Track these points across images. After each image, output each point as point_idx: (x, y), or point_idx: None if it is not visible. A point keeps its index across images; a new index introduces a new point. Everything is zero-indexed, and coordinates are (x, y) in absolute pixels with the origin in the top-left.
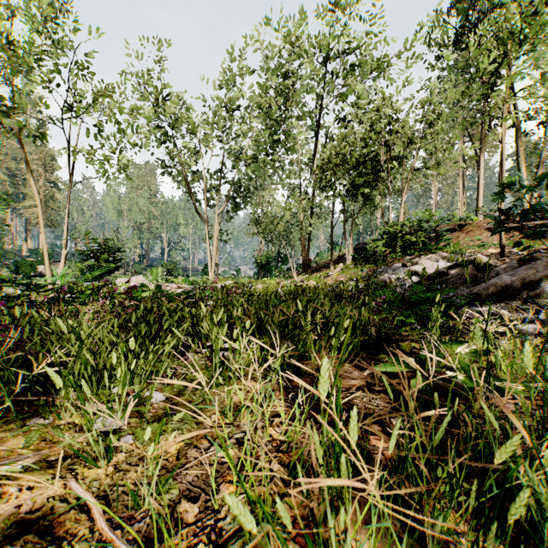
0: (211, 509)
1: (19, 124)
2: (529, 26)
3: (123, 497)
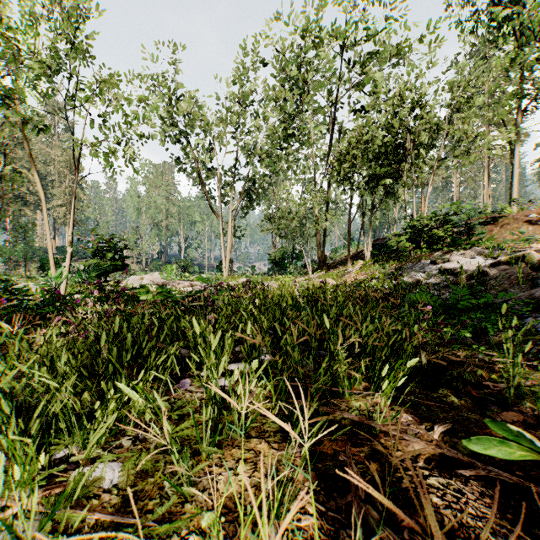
0: None
1: (19, 115)
2: None
3: None
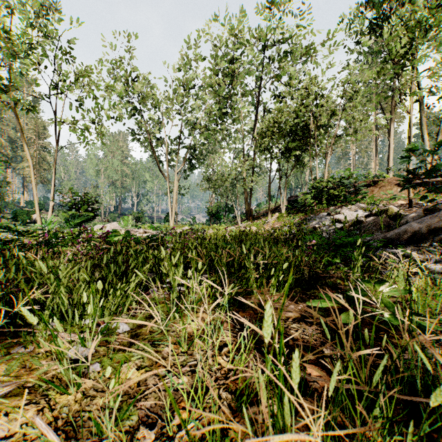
0: (166, 435)
1: (14, 99)
2: (433, 17)
3: (89, 422)
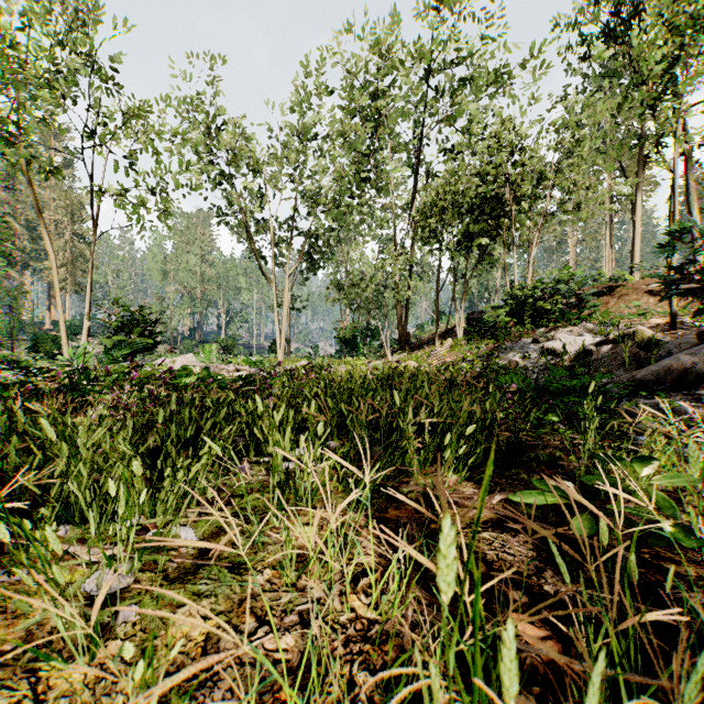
0: None
1: (26, 156)
2: None
3: None
